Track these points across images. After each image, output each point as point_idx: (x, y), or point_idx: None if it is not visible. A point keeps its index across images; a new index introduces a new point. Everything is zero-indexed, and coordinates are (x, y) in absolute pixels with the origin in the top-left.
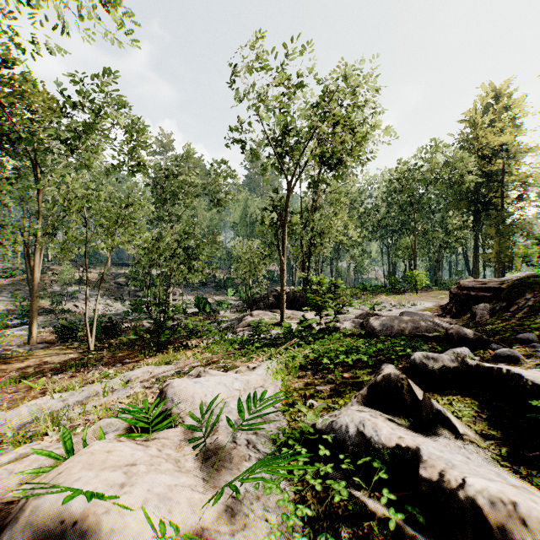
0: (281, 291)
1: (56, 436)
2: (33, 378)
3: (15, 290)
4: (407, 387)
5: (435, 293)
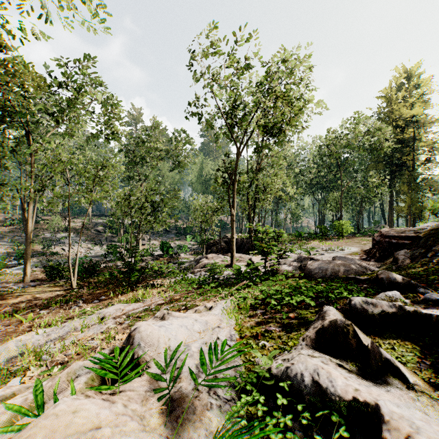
0: (231, 238)
1: (37, 371)
2: (24, 312)
3: (14, 236)
4: (353, 333)
5: (359, 239)
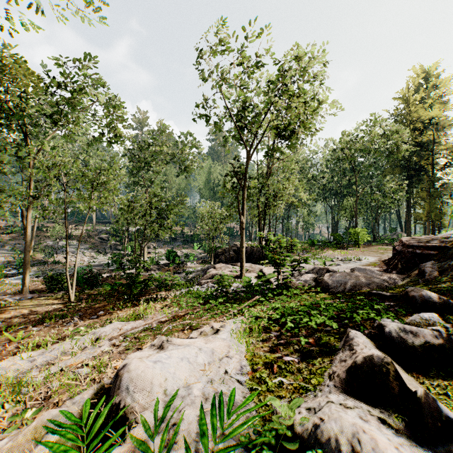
0: (241, 247)
1: (12, 410)
2: (15, 329)
3: (15, 244)
4: (394, 374)
5: (375, 248)
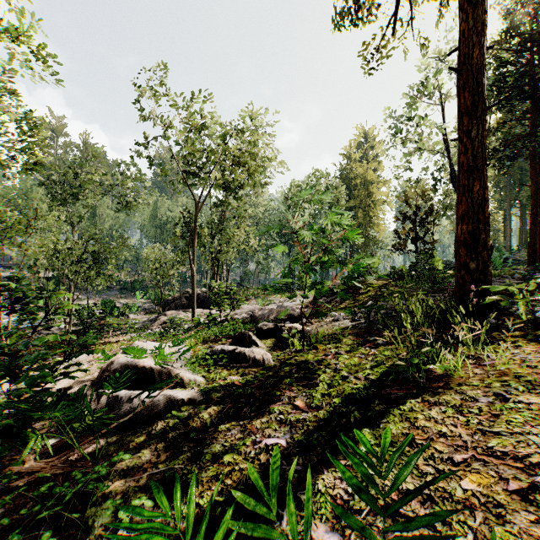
0: (192, 293)
1: None
2: None
3: None
4: (248, 336)
5: None
